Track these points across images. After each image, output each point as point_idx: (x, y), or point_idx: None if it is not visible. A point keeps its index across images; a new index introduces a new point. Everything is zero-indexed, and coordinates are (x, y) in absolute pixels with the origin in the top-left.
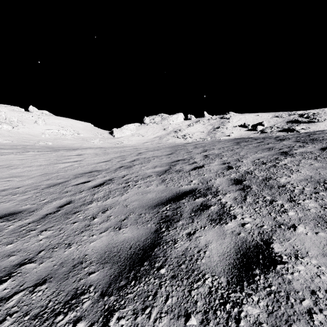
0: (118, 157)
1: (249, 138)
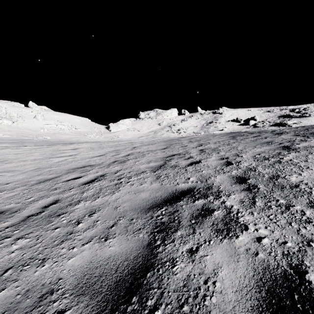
0: (112, 151)
1: (243, 132)
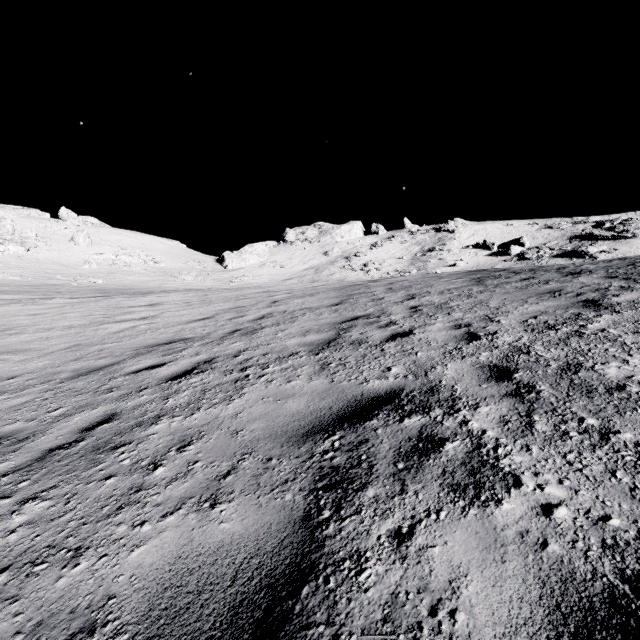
0: (230, 310)
1: (499, 270)
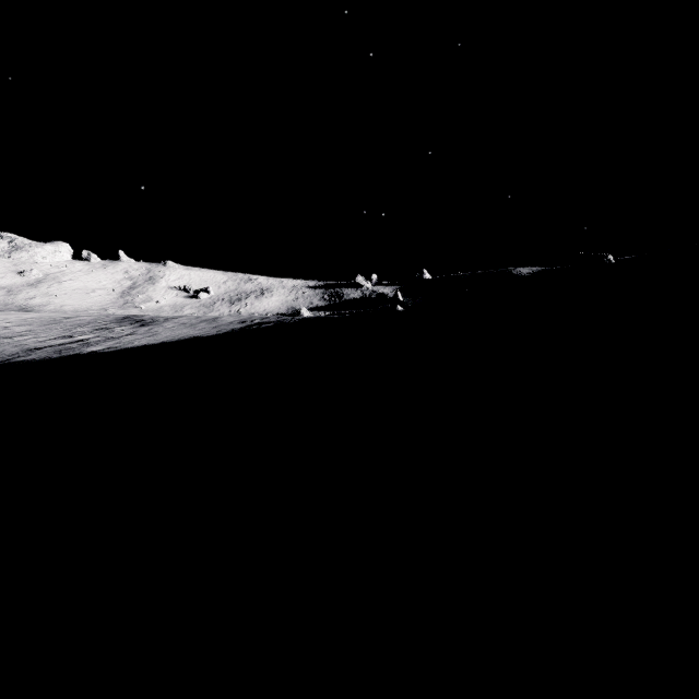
0: None
1: (131, 318)
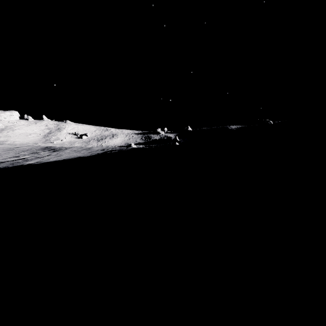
0: None
1: (49, 148)
